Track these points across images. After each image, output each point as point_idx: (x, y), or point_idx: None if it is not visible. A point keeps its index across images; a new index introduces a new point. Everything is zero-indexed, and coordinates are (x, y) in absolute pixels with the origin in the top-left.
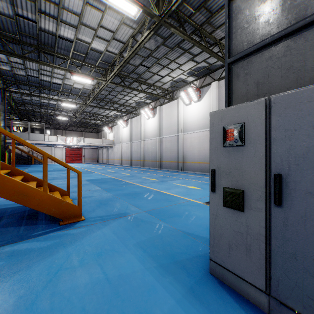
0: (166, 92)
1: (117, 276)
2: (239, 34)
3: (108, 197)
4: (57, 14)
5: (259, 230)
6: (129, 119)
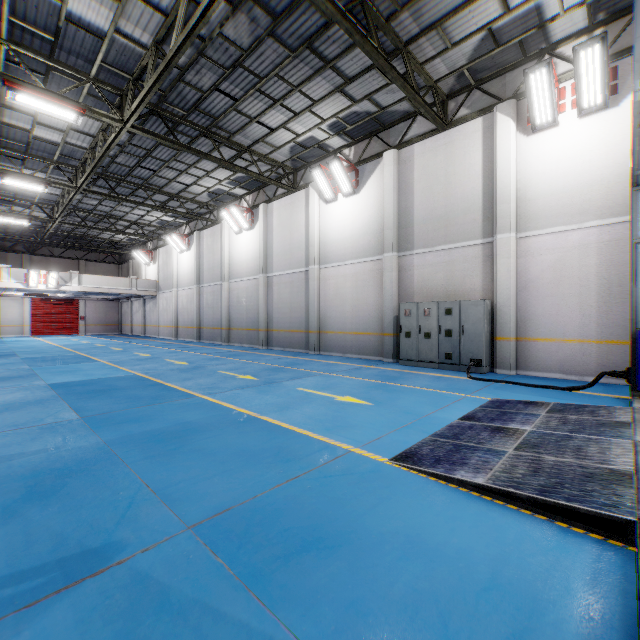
0: (279, 173)
1: None
2: None
3: (80, 455)
4: None
5: None
6: (195, 232)
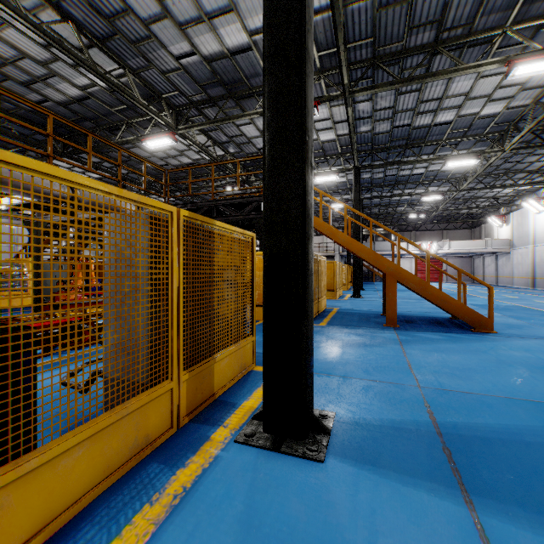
0: None
1: None
2: None
3: (518, 323)
4: (437, 106)
5: None
6: None
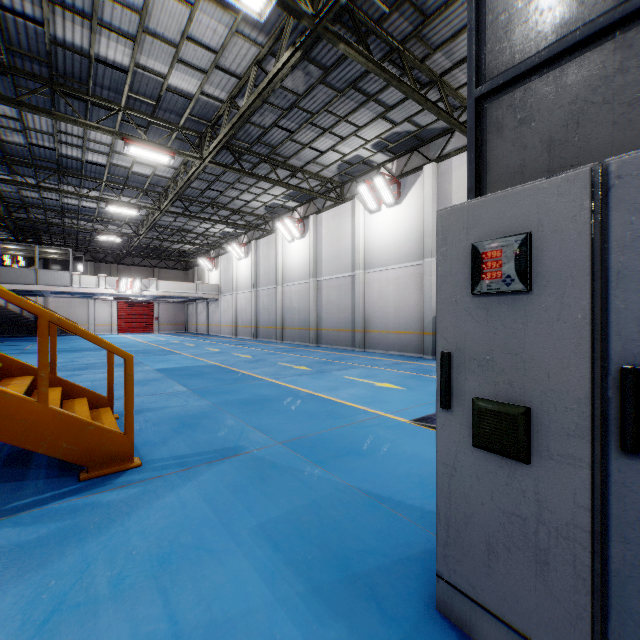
0: (328, 186)
1: (202, 625)
2: (503, 26)
3: (200, 409)
4: (91, 8)
5: (574, 515)
6: (252, 241)
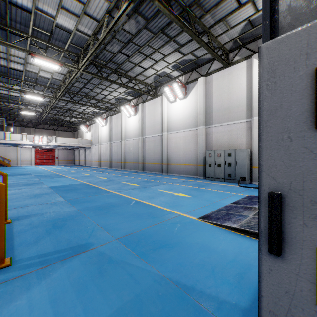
0: (149, 88)
1: None
2: None
3: (69, 214)
4: None
5: None
6: (109, 117)
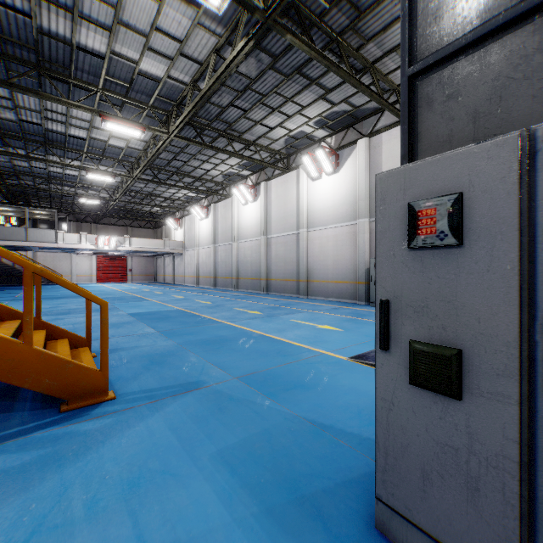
0: (276, 158)
1: None
2: (433, 13)
3: (167, 348)
4: (72, 2)
5: (503, 446)
6: (212, 204)
